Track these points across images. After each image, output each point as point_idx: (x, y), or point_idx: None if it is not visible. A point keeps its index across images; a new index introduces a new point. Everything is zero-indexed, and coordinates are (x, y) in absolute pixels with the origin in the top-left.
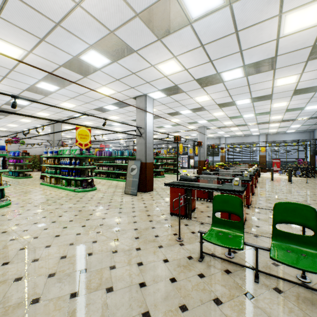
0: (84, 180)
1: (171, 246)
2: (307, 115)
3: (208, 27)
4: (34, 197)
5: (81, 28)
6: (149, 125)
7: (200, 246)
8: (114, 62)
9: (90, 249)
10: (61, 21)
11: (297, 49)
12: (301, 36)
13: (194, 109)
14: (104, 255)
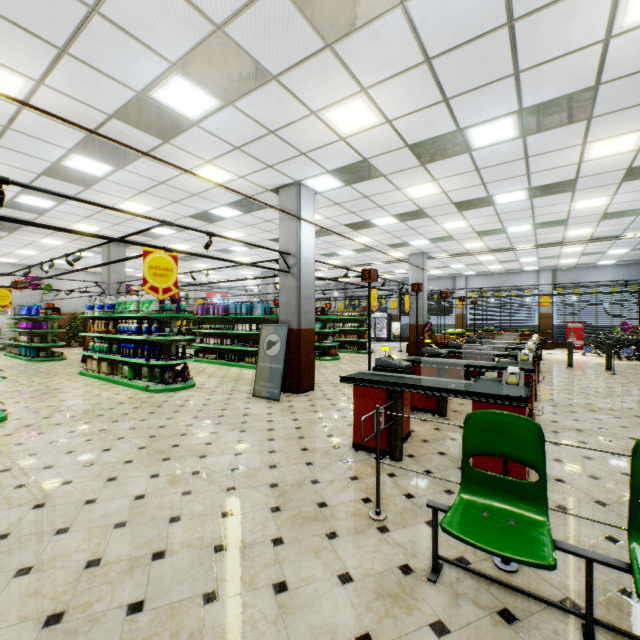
0: (169, 367)
1: (357, 534)
2: None
3: (445, 11)
4: (60, 404)
5: (148, 19)
6: (306, 249)
7: (433, 543)
8: (228, 106)
9: (161, 541)
10: (100, 1)
11: None
12: None
13: (404, 214)
14: (193, 558)
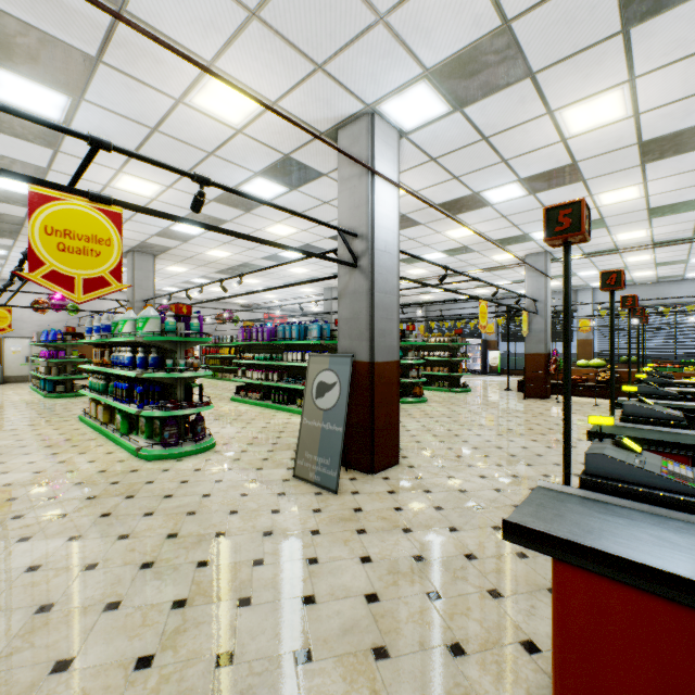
0: (170, 419)
1: None
2: None
3: None
4: None
5: None
6: (384, 225)
7: None
8: None
9: None
10: None
11: None
12: None
13: (540, 176)
14: None
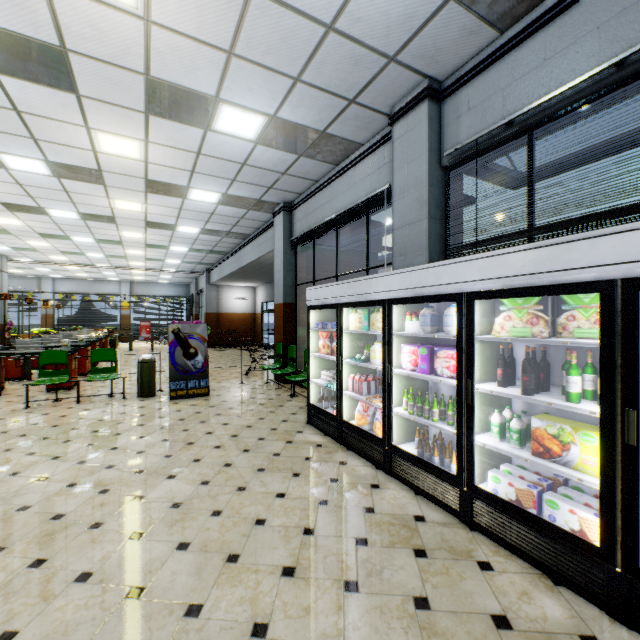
0: None
1: None
2: (173, 268)
3: (31, 178)
4: None
5: None
6: None
7: (27, 397)
8: None
9: None
10: None
11: (133, 219)
12: (133, 213)
13: None
14: None
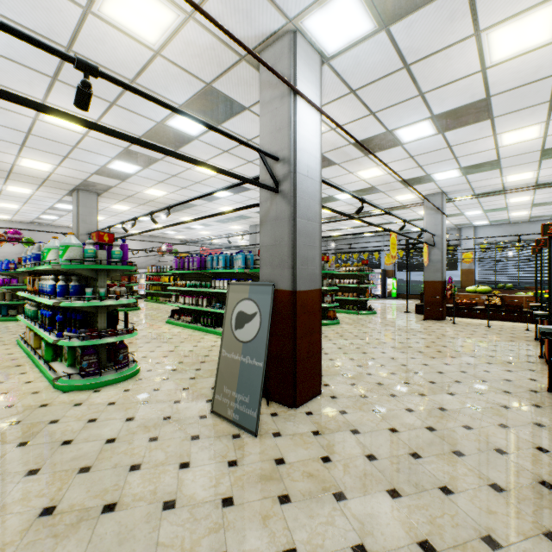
0: (89, 348)
1: None
2: None
3: None
4: None
5: None
6: (306, 149)
7: None
8: None
9: None
10: None
11: None
12: None
13: (452, 113)
14: None
